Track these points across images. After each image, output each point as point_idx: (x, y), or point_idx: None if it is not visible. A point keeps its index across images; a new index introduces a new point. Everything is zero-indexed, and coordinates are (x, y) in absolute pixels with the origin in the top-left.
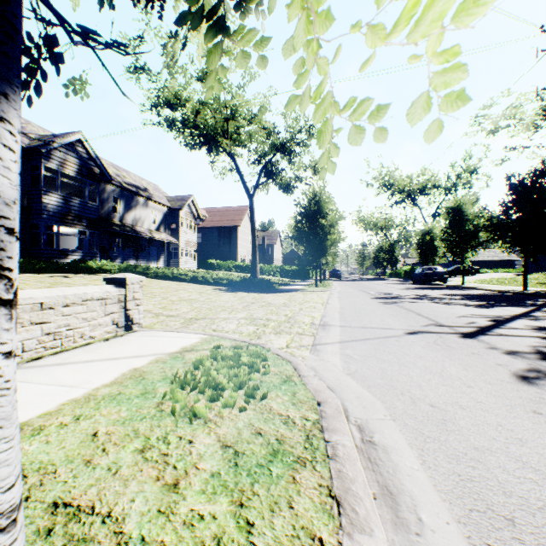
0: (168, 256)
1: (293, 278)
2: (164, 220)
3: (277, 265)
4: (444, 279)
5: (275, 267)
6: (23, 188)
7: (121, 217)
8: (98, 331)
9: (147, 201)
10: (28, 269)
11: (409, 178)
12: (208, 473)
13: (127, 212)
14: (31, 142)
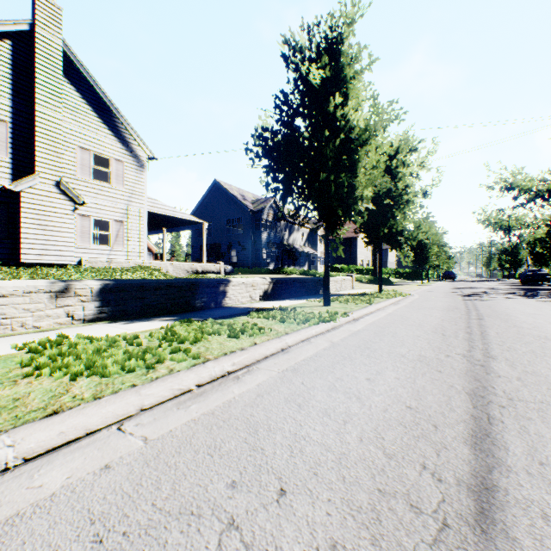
0: (309, 263)
1: (406, 279)
2: (307, 238)
3: (392, 268)
4: (546, 279)
5: (390, 270)
6: (252, 231)
7: (287, 240)
8: (349, 288)
9: (298, 227)
10: (257, 272)
11: (534, 181)
12: (391, 293)
13: (289, 236)
14: (253, 206)
